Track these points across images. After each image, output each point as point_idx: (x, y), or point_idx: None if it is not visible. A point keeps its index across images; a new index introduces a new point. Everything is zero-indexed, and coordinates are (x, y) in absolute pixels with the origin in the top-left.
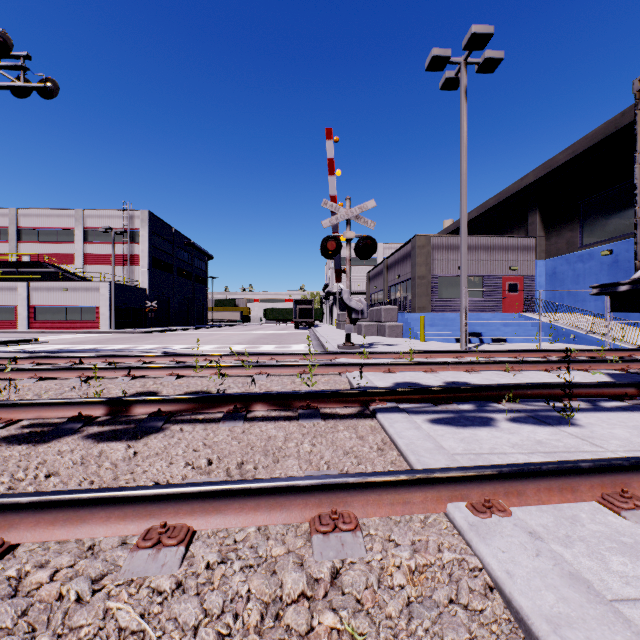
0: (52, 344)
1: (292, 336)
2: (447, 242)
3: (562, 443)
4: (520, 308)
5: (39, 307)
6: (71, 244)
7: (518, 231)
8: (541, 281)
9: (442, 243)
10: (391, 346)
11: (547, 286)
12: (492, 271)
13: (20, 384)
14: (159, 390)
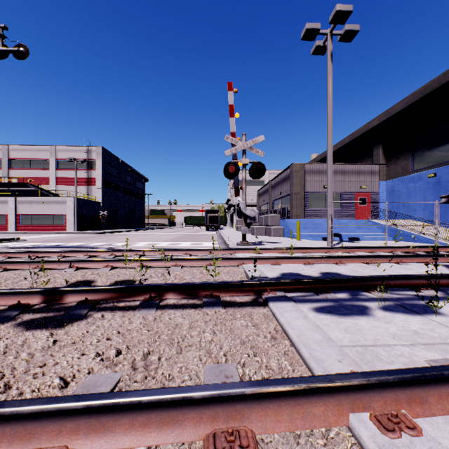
0: (29, 242)
1: (204, 236)
2: (315, 168)
3: (436, 333)
4: (368, 216)
5: (23, 215)
6: (47, 170)
7: (366, 160)
8: (383, 196)
9: (312, 169)
10: (276, 243)
11: (387, 200)
12: (348, 189)
13: None
14: (95, 279)
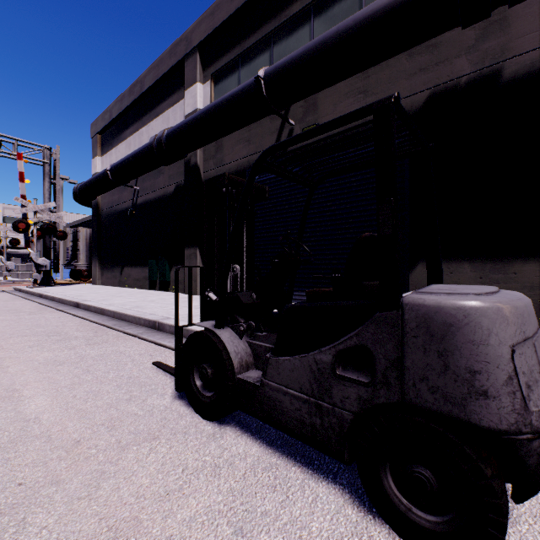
0: None
1: None
2: None
3: None
4: None
5: None
6: None
7: None
8: None
9: None
10: None
11: None
12: None
13: None
14: None
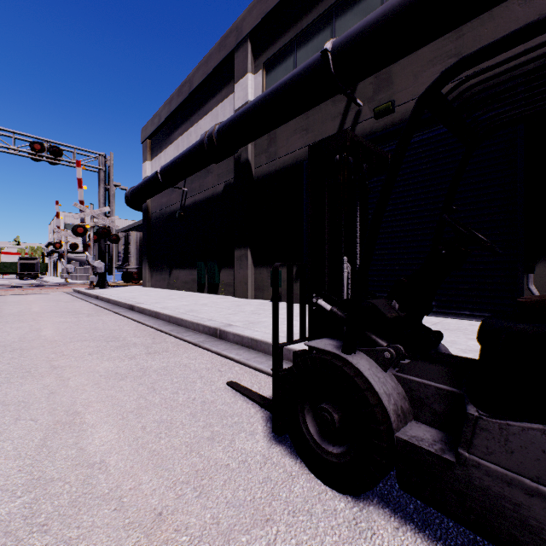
0: None
1: None
2: None
3: None
4: None
5: None
6: None
7: None
8: None
9: None
10: None
11: None
12: None
13: None
14: None
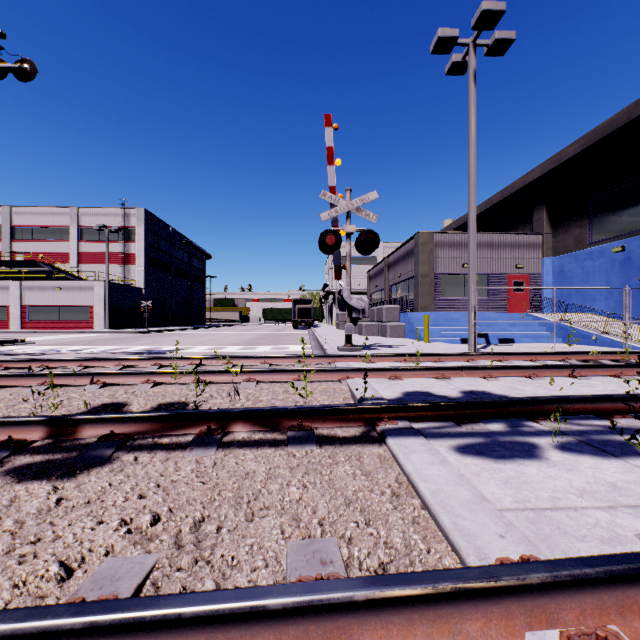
0: (38, 345)
1: (290, 336)
2: (450, 239)
3: None
4: (526, 307)
5: (32, 307)
6: (66, 242)
7: (523, 228)
8: (548, 279)
9: (445, 240)
10: (394, 347)
11: (554, 285)
12: (497, 269)
13: None
14: (129, 401)
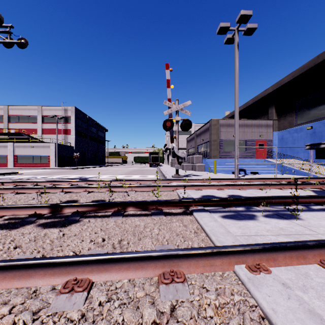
0: (25, 175)
1: (148, 170)
2: (227, 122)
3: (294, 229)
4: (265, 156)
5: (19, 156)
6: (35, 124)
7: (264, 117)
8: (275, 142)
9: (225, 123)
10: (199, 176)
11: (278, 145)
12: (250, 137)
13: (6, 196)
14: (78, 199)
